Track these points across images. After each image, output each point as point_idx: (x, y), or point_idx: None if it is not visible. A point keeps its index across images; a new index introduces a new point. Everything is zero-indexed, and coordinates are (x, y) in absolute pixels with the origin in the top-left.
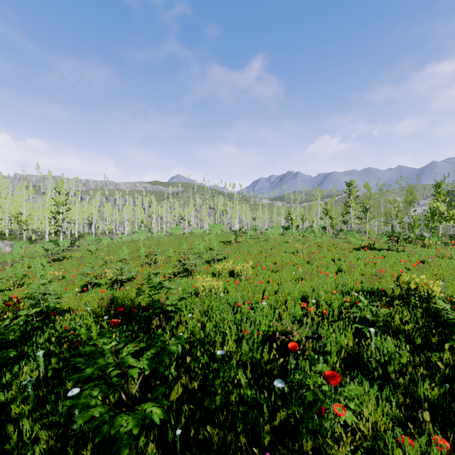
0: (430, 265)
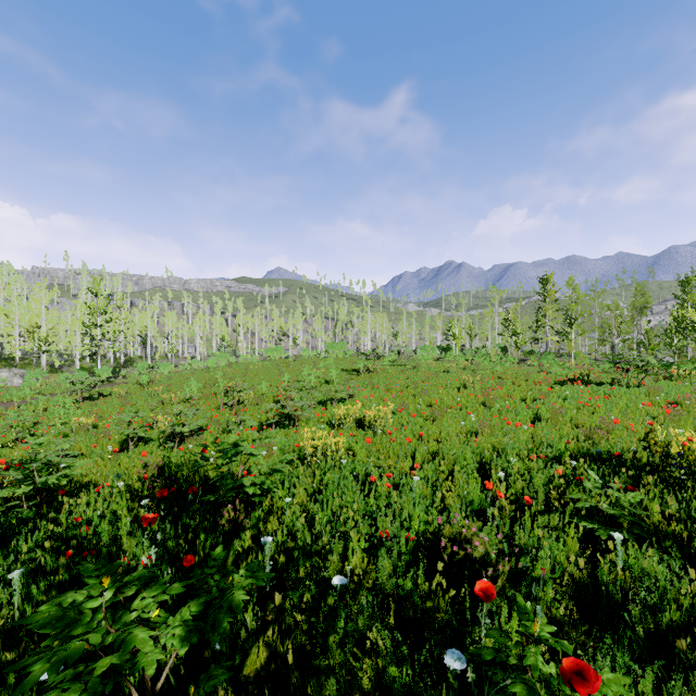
0: (689, 411)
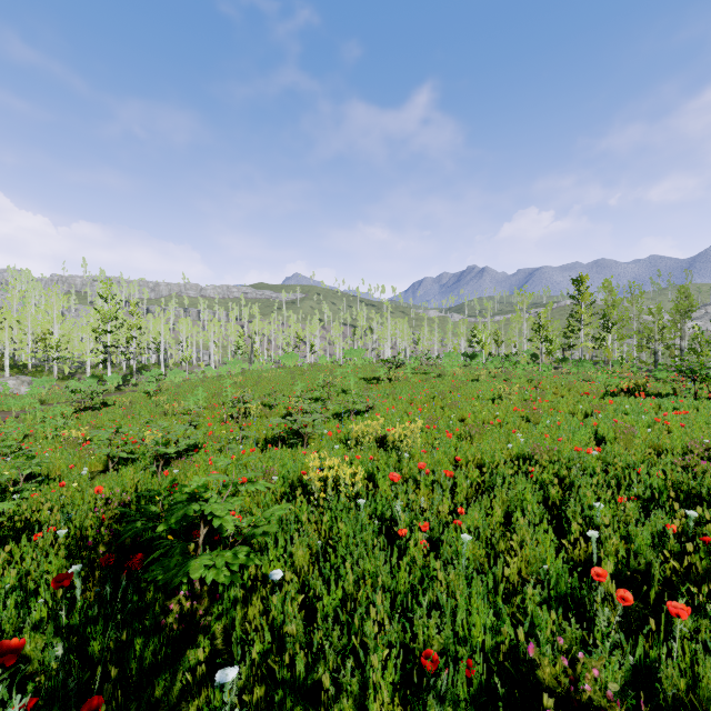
0: None
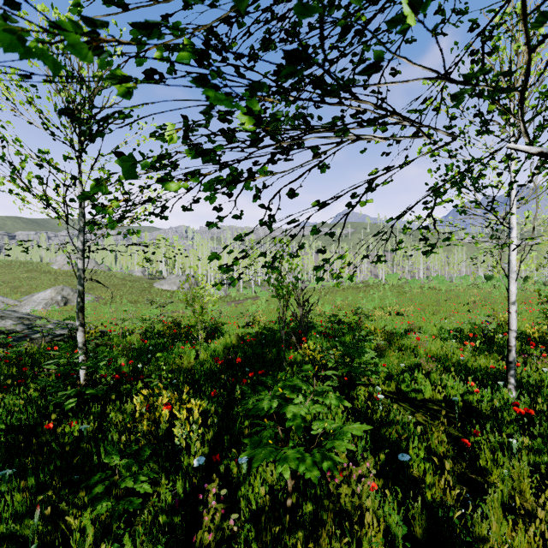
0: None
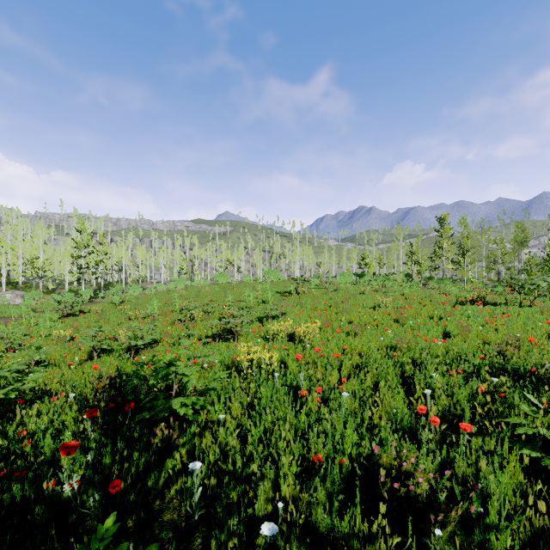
0: None
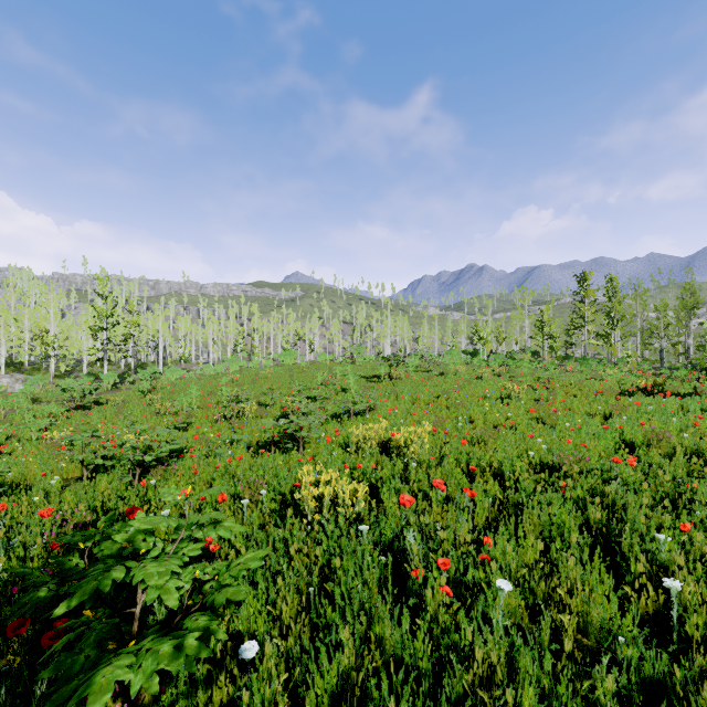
0: None
